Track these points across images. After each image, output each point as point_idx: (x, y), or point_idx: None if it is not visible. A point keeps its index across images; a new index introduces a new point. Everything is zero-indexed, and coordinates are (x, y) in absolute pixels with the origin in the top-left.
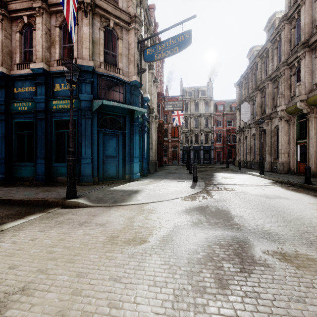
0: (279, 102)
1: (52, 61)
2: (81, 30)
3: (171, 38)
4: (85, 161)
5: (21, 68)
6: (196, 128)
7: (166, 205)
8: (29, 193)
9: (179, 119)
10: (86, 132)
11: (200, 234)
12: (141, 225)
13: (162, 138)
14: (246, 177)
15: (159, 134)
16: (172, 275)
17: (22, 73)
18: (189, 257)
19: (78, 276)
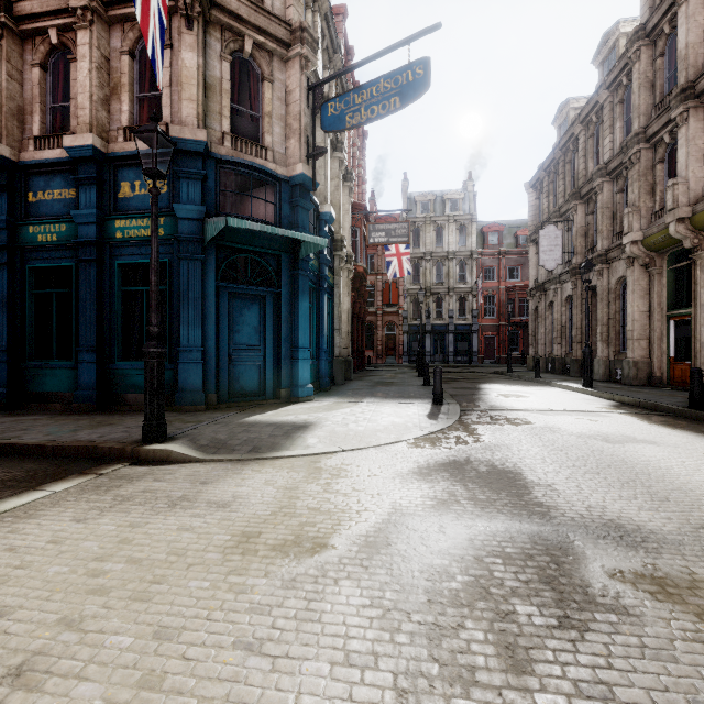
0: (627, 225)
1: (114, 131)
2: (179, 59)
3: (383, 78)
4: (189, 356)
5: (43, 147)
6: (438, 283)
7: (372, 459)
8: (59, 429)
9: (400, 263)
10: (191, 291)
11: (456, 528)
12: (314, 505)
13: (363, 307)
14: (553, 393)
15: (355, 297)
16: (390, 636)
17: (45, 157)
18: (432, 588)
19: (158, 636)
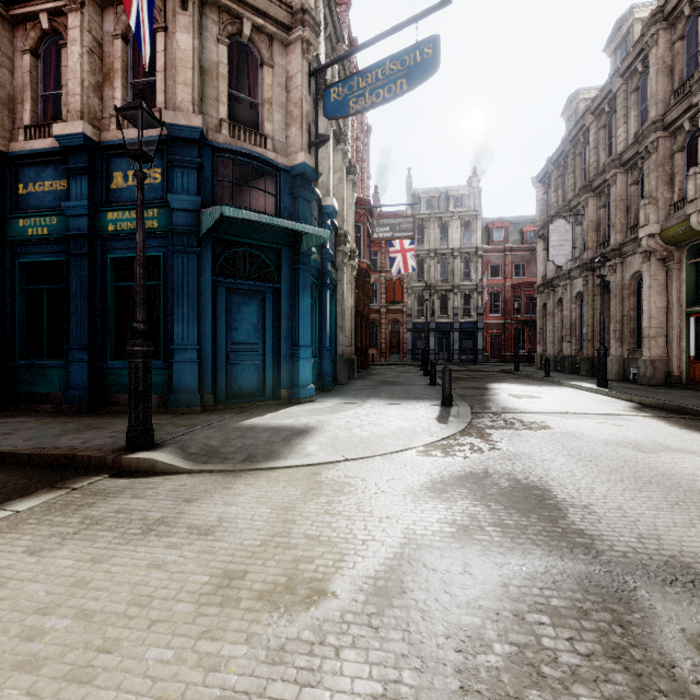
0: (643, 217)
1: (107, 119)
2: (173, 41)
3: (388, 59)
4: (184, 355)
5: (34, 137)
6: (443, 280)
7: (379, 470)
8: (42, 434)
9: (404, 259)
10: (186, 286)
11: (484, 566)
12: (312, 532)
13: (367, 305)
14: (566, 393)
15: (359, 294)
16: None
17: (36, 147)
18: (464, 666)
19: None
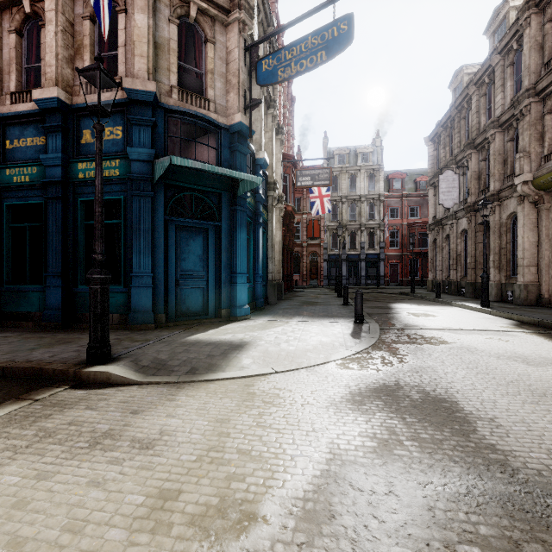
0: (518, 168)
1: (78, 86)
2: (132, 20)
3: (310, 35)
4: (140, 281)
5: (18, 101)
6: (352, 221)
7: (304, 382)
8: (19, 348)
9: (322, 203)
10: (142, 224)
11: (407, 486)
12: (245, 446)
13: (292, 240)
14: (456, 312)
15: (285, 231)
16: None
17: (19, 109)
18: None
19: None
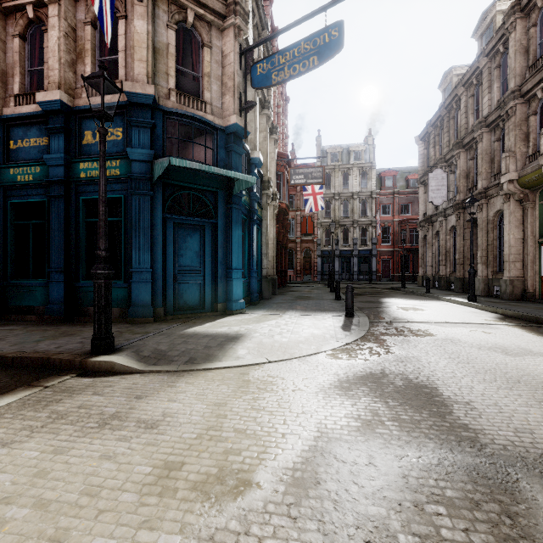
0: (504, 167)
1: (79, 89)
2: (131, 26)
3: (303, 41)
4: (140, 276)
5: (22, 103)
6: (345, 217)
7: (295, 371)
8: (25, 340)
9: (315, 201)
10: (142, 221)
11: (386, 459)
12: (240, 426)
13: (286, 236)
14: (444, 306)
15: (279, 228)
16: None
17: (23, 111)
18: None
19: None
